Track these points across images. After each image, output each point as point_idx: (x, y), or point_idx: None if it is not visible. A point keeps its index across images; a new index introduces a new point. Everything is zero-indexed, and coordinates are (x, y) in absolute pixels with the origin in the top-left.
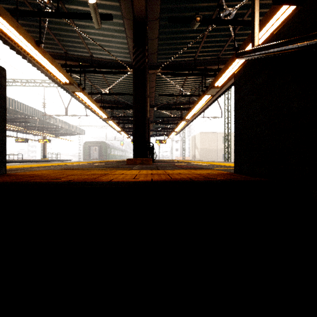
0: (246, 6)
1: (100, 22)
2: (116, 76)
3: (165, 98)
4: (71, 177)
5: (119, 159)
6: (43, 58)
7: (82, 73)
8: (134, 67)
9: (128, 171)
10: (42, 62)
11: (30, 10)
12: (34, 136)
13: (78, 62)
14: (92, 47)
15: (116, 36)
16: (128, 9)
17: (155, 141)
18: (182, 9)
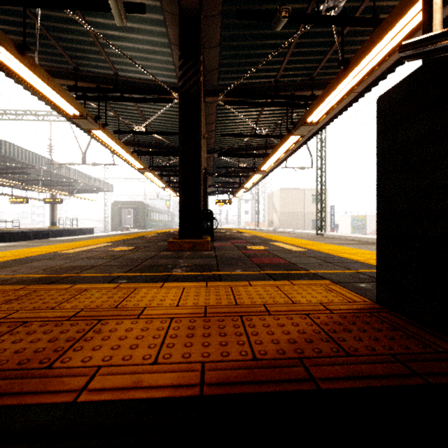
0: None
1: (124, 15)
2: (155, 105)
3: (230, 139)
4: (1, 347)
5: (163, 227)
6: (33, 75)
7: (102, 100)
8: (181, 90)
9: (159, 288)
10: (31, 81)
11: None
12: (38, 194)
13: (94, 83)
14: (116, 59)
15: (154, 42)
16: None
17: (216, 202)
18: None
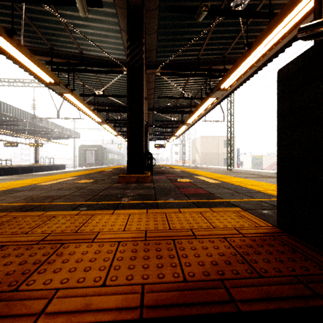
0: None
1: (86, 9)
2: (110, 75)
3: (165, 100)
4: None
5: (116, 163)
6: (19, 52)
7: (71, 71)
8: (128, 64)
9: (111, 215)
10: (18, 57)
11: None
12: (25, 140)
13: (65, 59)
14: (81, 42)
15: (109, 29)
16: None
17: (154, 146)
18: None
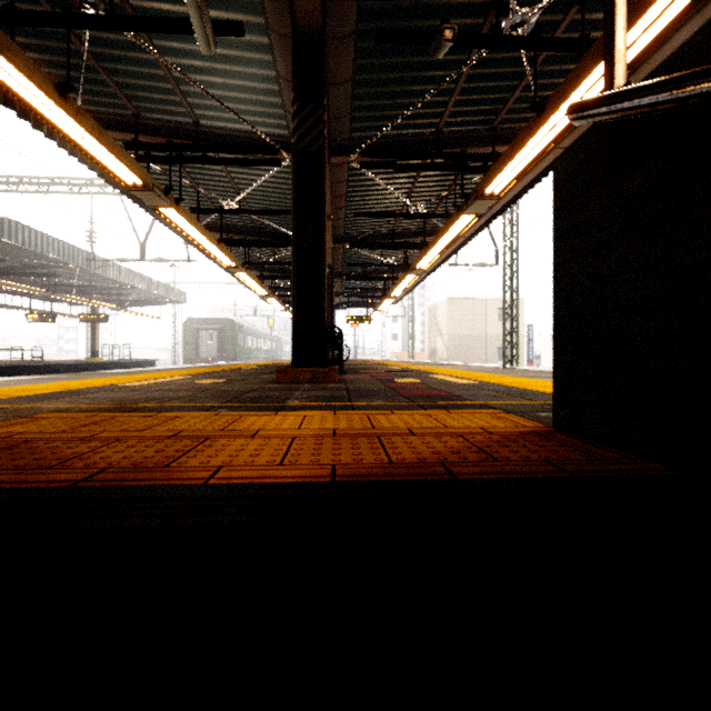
0: (561, 5)
1: (213, 40)
2: (254, 169)
3: (369, 221)
4: (105, 455)
5: (264, 359)
6: (78, 127)
7: (175, 162)
8: (295, 149)
9: (273, 416)
10: (75, 137)
11: (44, 11)
12: (70, 308)
13: (164, 136)
14: (197, 101)
15: (254, 76)
16: (281, 9)
17: (347, 319)
18: (410, 11)
